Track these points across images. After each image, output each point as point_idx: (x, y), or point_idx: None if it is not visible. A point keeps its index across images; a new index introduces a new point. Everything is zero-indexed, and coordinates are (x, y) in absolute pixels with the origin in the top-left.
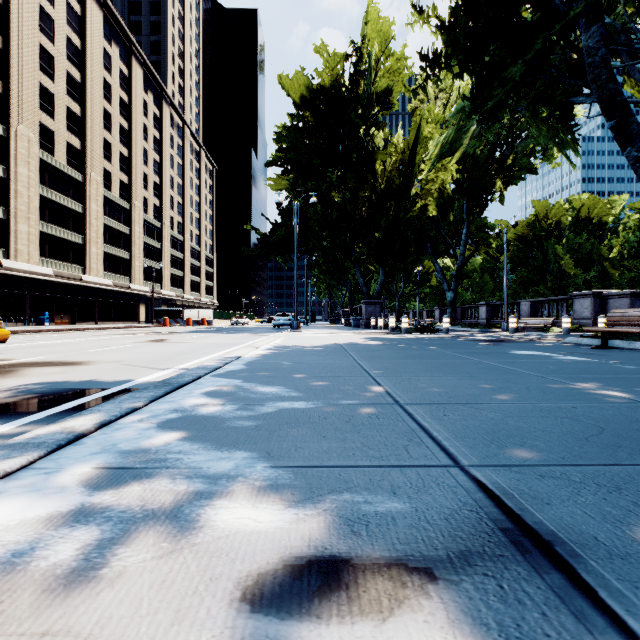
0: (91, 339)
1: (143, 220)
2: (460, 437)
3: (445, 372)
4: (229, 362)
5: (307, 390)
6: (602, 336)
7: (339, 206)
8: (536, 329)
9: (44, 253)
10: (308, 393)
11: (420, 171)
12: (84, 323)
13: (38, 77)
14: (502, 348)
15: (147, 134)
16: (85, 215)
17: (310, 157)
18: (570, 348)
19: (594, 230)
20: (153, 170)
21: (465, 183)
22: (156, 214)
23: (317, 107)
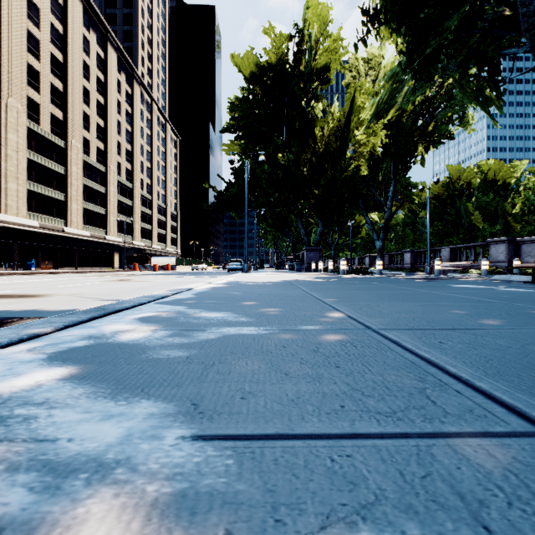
0: (64, 279)
1: (117, 181)
2: (494, 374)
3: (402, 300)
4: (179, 292)
5: (258, 315)
6: (533, 272)
7: (284, 166)
8: (455, 272)
9: (31, 208)
10: (259, 318)
11: (354, 136)
12: (66, 268)
13: (26, 57)
14: (440, 283)
15: (120, 108)
16: (67, 176)
17: (259, 124)
18: (503, 283)
19: (499, 190)
20: (126, 139)
21: (392, 147)
22: (128, 176)
23: (265, 81)
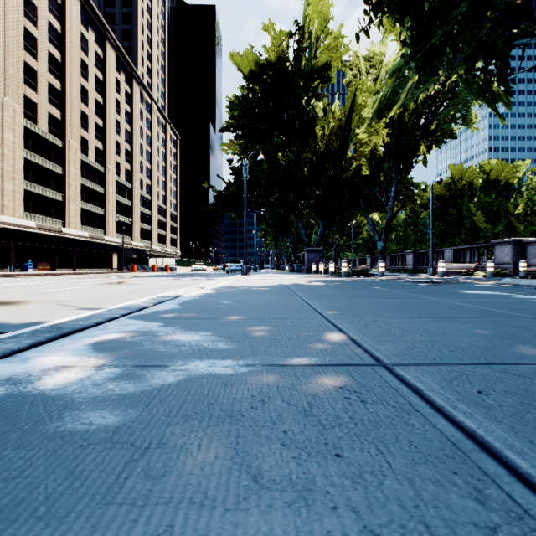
0: (56, 281)
1: (116, 181)
2: None
3: (412, 312)
4: (163, 301)
5: (242, 338)
6: None
7: (284, 166)
8: (459, 273)
9: (28, 208)
10: (242, 343)
11: (355, 135)
12: (64, 269)
13: (22, 55)
14: (447, 288)
15: (119, 108)
16: (65, 176)
17: (258, 123)
18: (514, 288)
19: (501, 190)
20: (125, 139)
21: (394, 147)
22: (127, 177)
23: (265, 79)
